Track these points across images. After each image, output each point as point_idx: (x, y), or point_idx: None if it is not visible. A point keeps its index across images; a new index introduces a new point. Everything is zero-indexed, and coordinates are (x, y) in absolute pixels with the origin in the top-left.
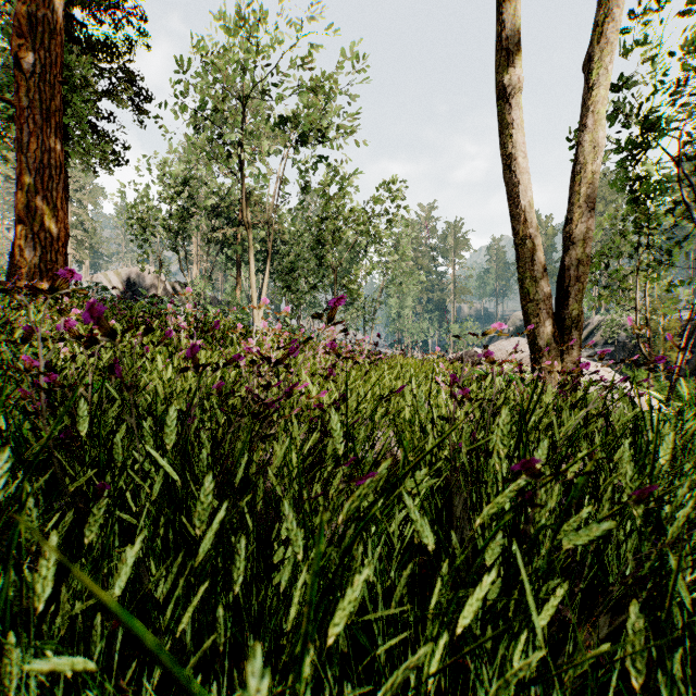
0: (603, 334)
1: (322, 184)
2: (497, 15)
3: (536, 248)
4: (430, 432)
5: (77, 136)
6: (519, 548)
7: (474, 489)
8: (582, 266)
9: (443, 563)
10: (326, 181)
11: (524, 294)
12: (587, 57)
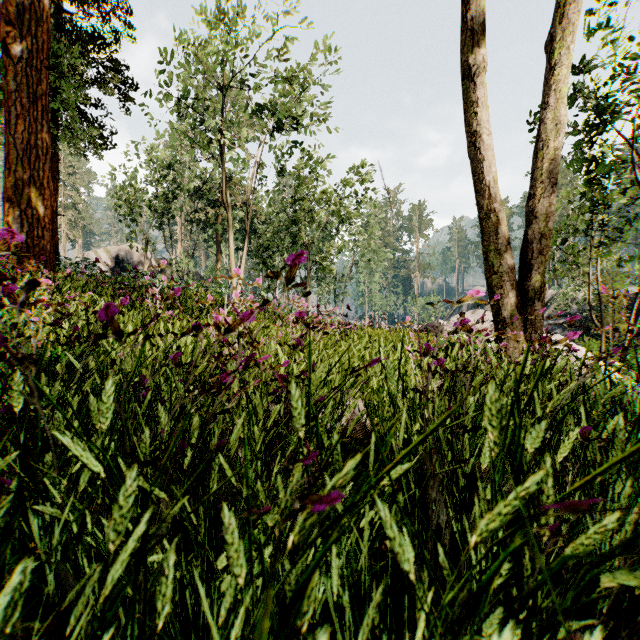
0: (556, 307)
1: (296, 168)
2: None
3: (500, 222)
4: (402, 407)
5: (66, 121)
6: (532, 577)
7: (451, 469)
8: (544, 240)
9: (423, 575)
10: (300, 165)
11: (489, 266)
12: (549, 37)
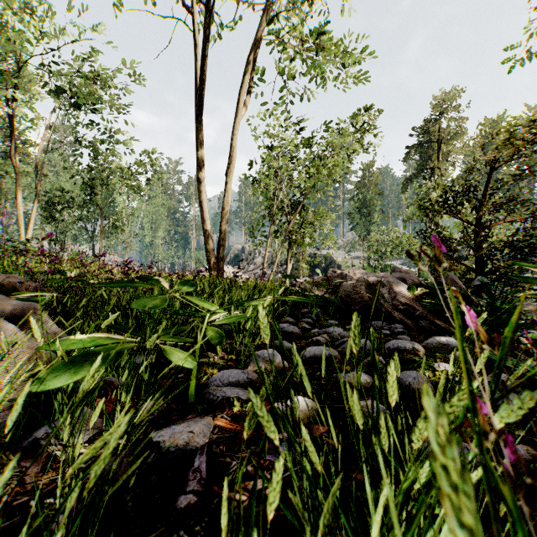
0: None
1: (90, 142)
2: (197, 154)
3: (210, 234)
4: None
5: None
6: None
7: None
8: (224, 241)
9: None
10: (95, 141)
11: (206, 249)
12: (226, 172)
